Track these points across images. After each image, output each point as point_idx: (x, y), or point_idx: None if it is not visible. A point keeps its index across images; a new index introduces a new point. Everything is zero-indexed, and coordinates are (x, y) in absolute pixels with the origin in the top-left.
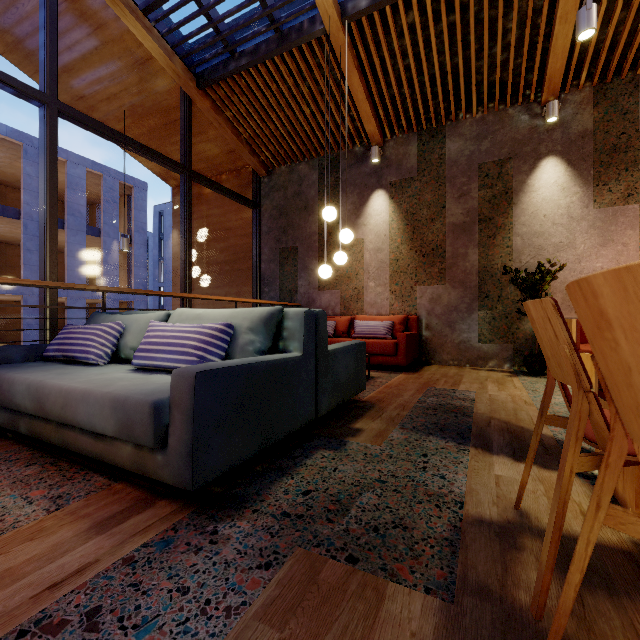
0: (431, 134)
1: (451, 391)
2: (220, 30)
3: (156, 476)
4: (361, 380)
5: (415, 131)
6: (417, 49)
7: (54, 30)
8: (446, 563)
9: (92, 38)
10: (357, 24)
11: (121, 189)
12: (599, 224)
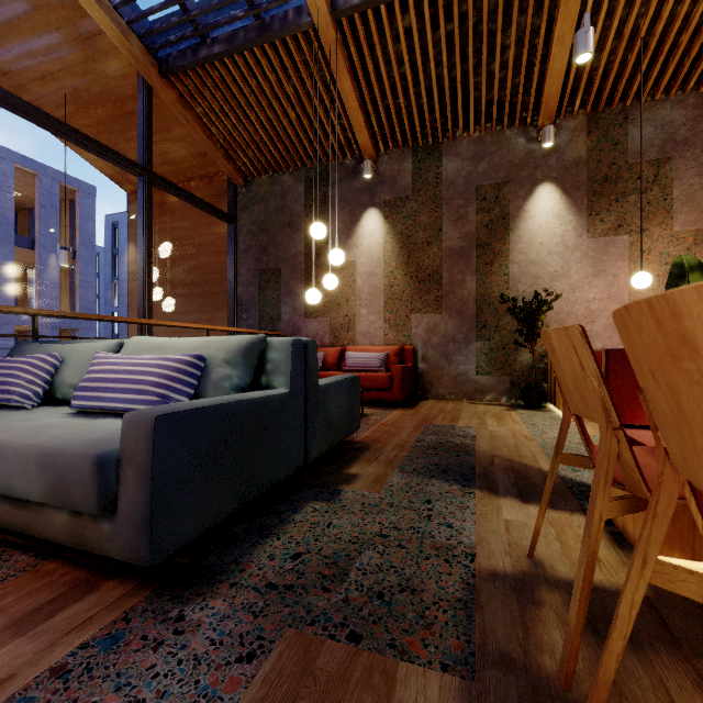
0: (427, 151)
1: (450, 428)
2: (188, 9)
3: (101, 551)
4: (355, 418)
5: (411, 146)
6: (413, 57)
7: None
8: (462, 630)
9: None
10: (349, 21)
11: (62, 193)
12: (592, 254)
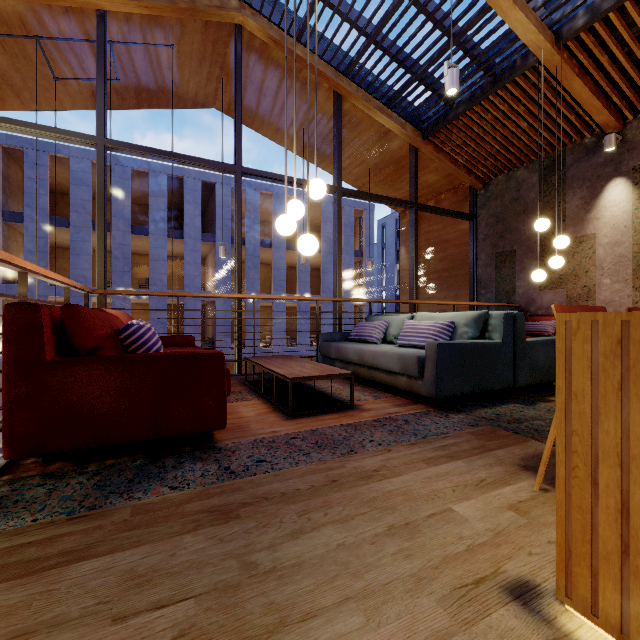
0: None
1: None
2: (441, 94)
3: (418, 391)
4: None
5: None
6: None
7: (340, 146)
8: None
9: (354, 132)
10: (575, 37)
11: (355, 214)
12: None
